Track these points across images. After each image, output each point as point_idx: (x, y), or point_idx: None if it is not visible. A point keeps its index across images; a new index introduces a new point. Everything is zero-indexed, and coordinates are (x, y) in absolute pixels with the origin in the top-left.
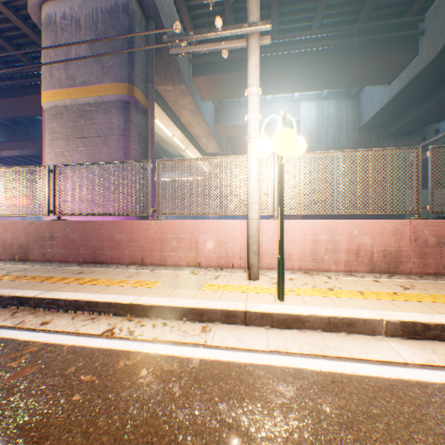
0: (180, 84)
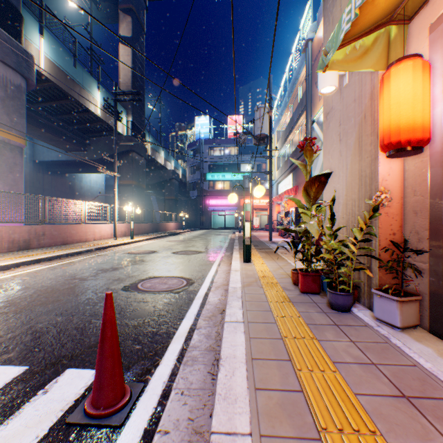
0: None
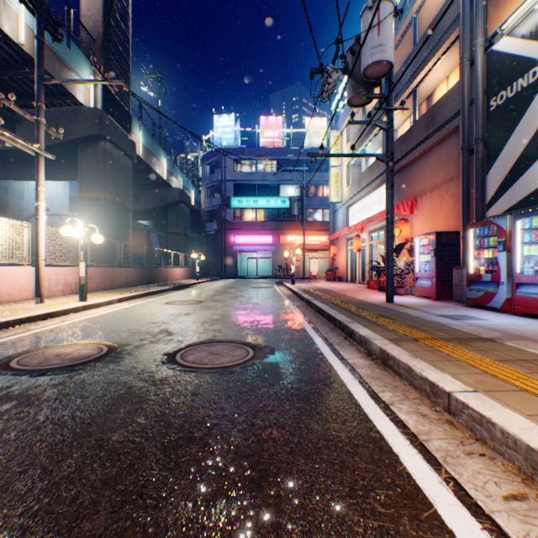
0: None
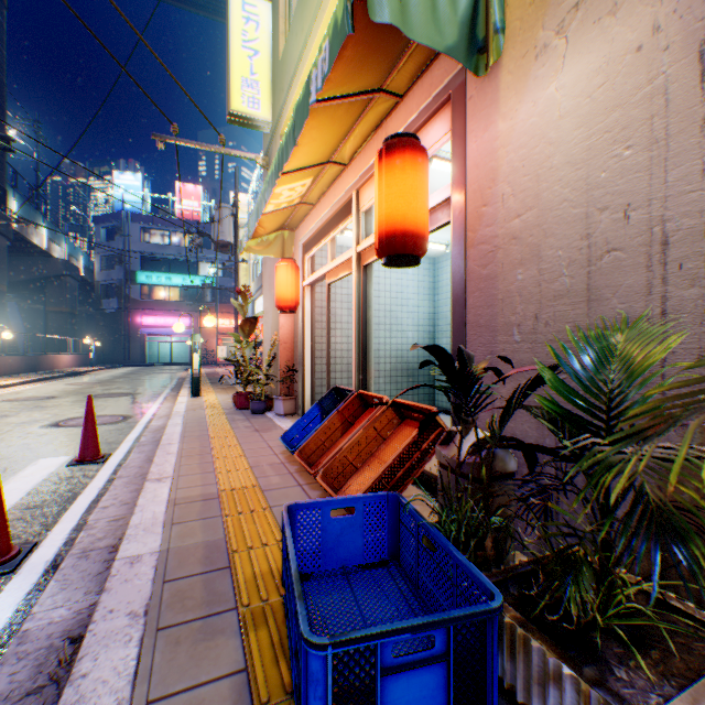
0: None
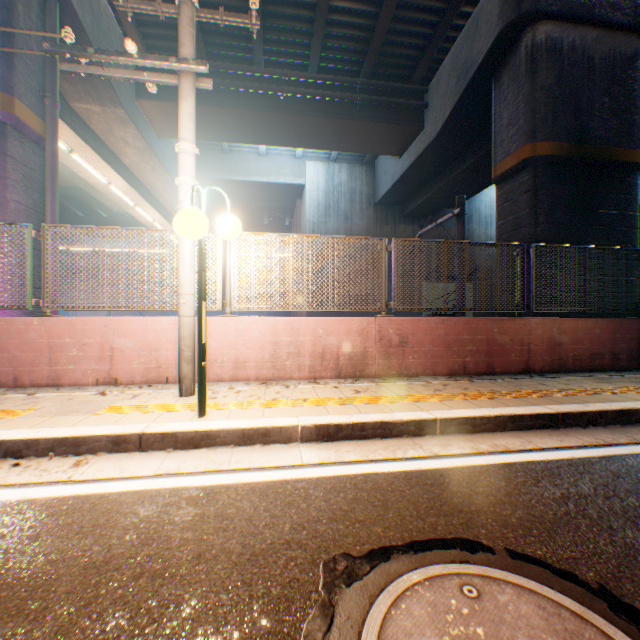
0: (114, 106)
